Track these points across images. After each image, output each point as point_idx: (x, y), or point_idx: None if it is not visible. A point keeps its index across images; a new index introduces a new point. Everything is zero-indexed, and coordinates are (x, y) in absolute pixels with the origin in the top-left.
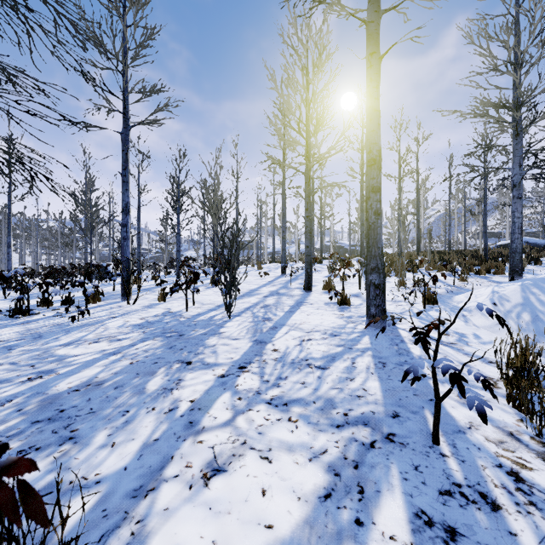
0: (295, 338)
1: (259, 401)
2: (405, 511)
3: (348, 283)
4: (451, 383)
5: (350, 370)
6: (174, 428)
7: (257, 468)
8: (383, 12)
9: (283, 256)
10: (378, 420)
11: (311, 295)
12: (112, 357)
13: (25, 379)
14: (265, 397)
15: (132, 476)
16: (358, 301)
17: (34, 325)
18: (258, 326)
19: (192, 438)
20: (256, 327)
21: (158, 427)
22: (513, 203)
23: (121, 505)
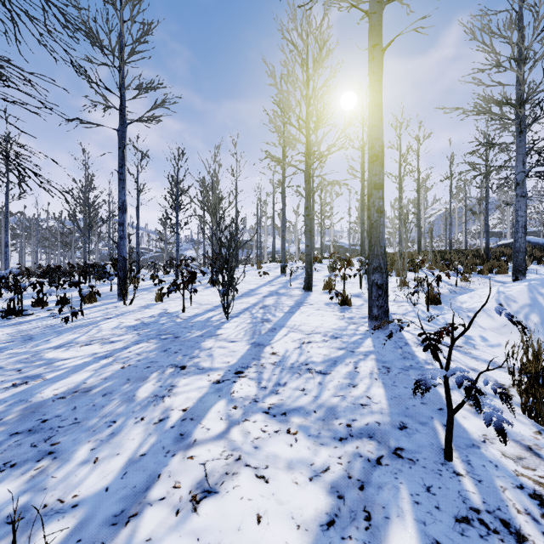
0: (295, 340)
1: (256, 410)
2: (419, 542)
3: (349, 283)
4: (468, 396)
5: (352, 375)
6: (163, 441)
7: (252, 489)
8: (386, 3)
9: (282, 256)
10: (384, 432)
11: (311, 295)
12: (103, 360)
13: (9, 385)
14: (262, 405)
15: (113, 498)
16: (359, 302)
17: (26, 326)
18: (256, 328)
19: (182, 453)
20: (255, 329)
21: (146, 439)
22: (517, 202)
23: (98, 534)
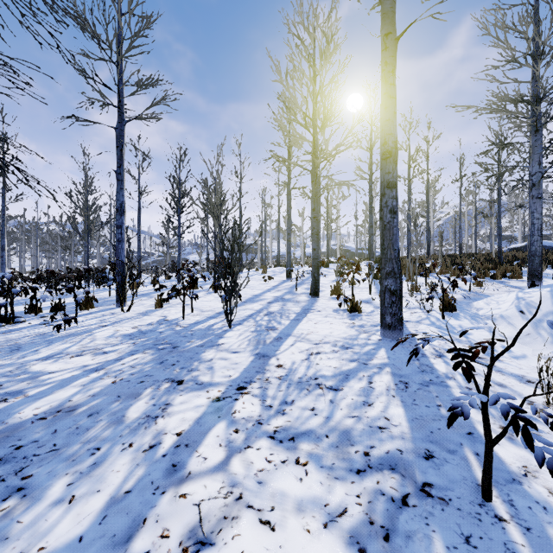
0: (303, 351)
1: (260, 434)
2: None
3: (357, 288)
4: (518, 429)
5: (367, 391)
6: (152, 474)
7: (255, 540)
8: None
9: (288, 260)
10: (408, 462)
11: (318, 301)
12: (94, 374)
13: None
14: (267, 428)
15: (87, 552)
16: (369, 308)
17: (15, 335)
18: (261, 337)
19: (174, 490)
20: (259, 338)
21: (133, 472)
22: (532, 204)
23: None
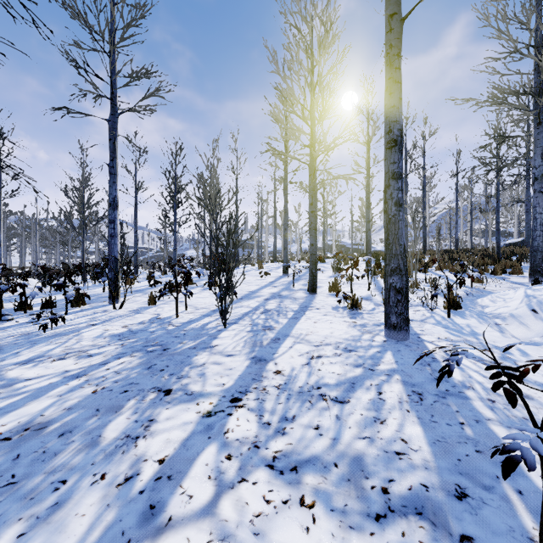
0: (302, 354)
1: (256, 462)
2: None
3: (355, 285)
4: None
5: (377, 404)
6: (124, 520)
7: None
8: None
9: (284, 255)
10: (437, 504)
11: (316, 297)
12: (74, 381)
13: None
14: (265, 454)
15: None
16: (369, 306)
17: None
18: (257, 337)
19: None
20: (255, 338)
21: (101, 516)
22: (535, 198)
23: None
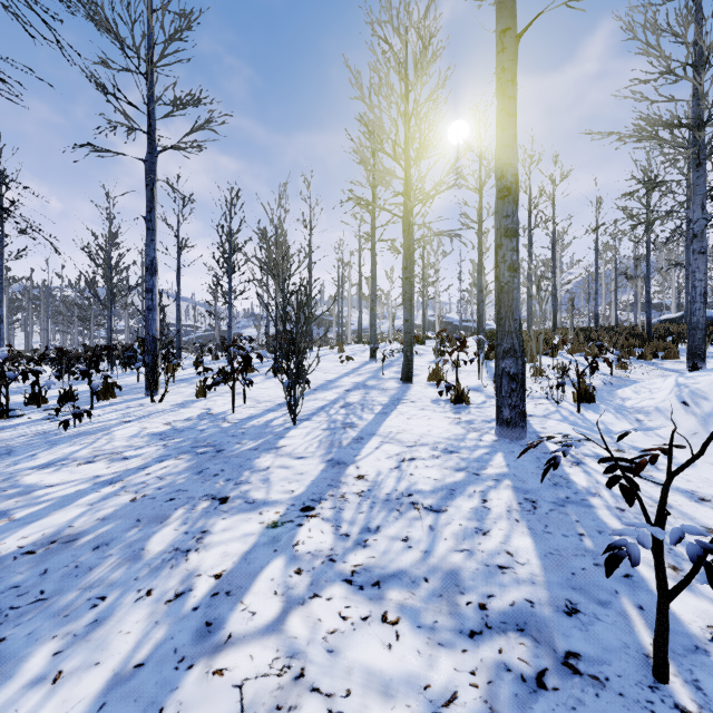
0: (391, 456)
1: (331, 577)
2: None
3: (463, 372)
4: None
5: (480, 513)
6: (176, 638)
7: None
8: None
9: (372, 334)
10: (542, 620)
11: (411, 388)
12: (107, 488)
13: None
14: (342, 568)
15: None
16: (479, 398)
17: (8, 434)
18: (335, 436)
19: (206, 663)
20: (333, 438)
21: (149, 633)
22: (693, 261)
23: None
